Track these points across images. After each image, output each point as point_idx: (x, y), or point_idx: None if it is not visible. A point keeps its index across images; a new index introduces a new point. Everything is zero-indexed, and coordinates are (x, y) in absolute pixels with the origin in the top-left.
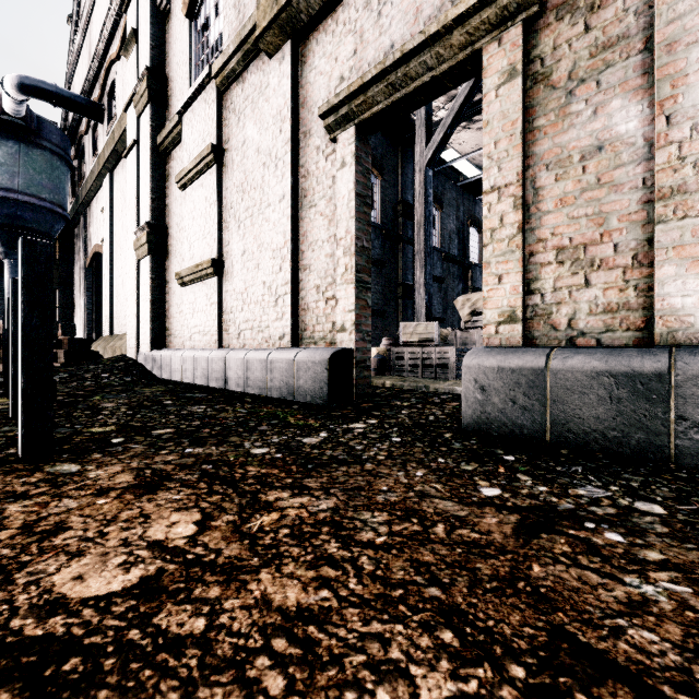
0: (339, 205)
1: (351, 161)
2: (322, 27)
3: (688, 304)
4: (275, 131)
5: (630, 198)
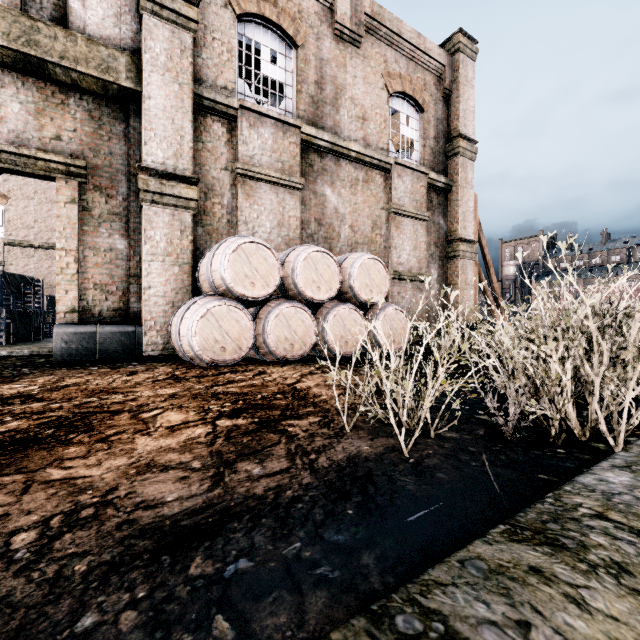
0: None
1: None
2: None
3: (139, 310)
4: None
5: (122, 272)
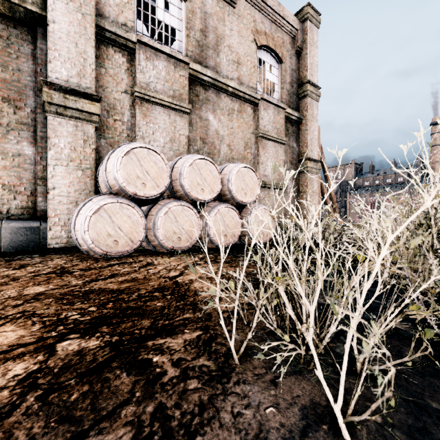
0: None
1: None
2: None
3: (46, 208)
4: None
5: (30, 174)
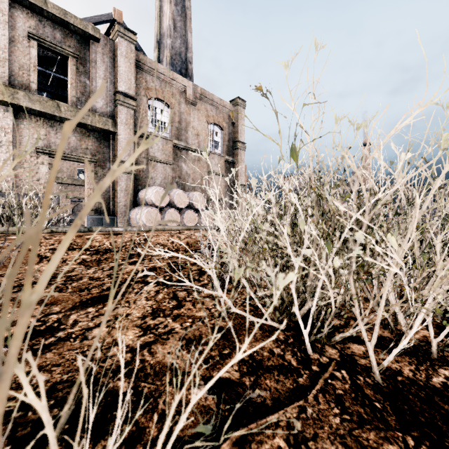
0: (41, 174)
1: (47, 164)
2: (29, 115)
3: (114, 211)
4: (1, 133)
5: (108, 196)
